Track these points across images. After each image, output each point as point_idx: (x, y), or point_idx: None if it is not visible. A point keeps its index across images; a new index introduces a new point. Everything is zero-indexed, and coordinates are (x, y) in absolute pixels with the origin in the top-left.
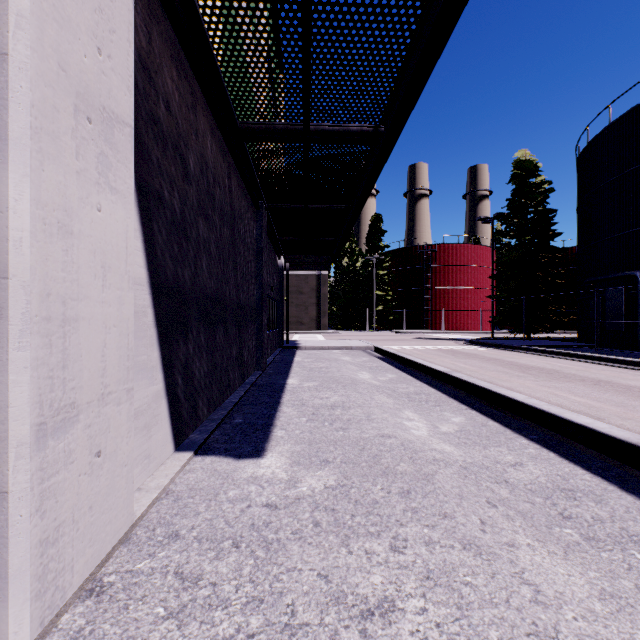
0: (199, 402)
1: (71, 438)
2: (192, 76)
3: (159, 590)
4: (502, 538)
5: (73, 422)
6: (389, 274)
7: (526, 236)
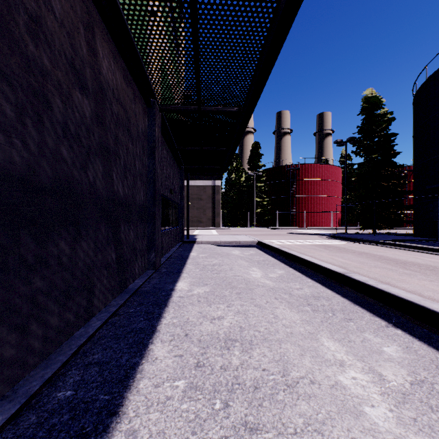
0: None
1: None
2: None
3: None
4: None
5: None
6: (265, 186)
7: (373, 154)
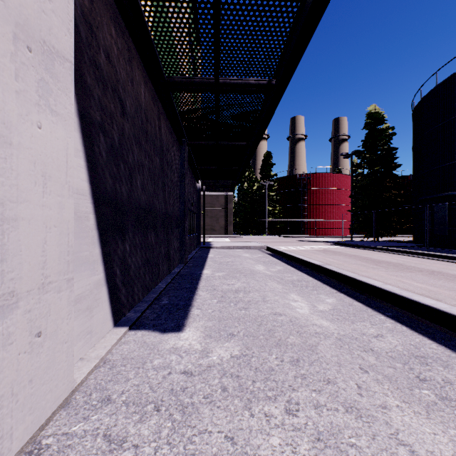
0: (134, 288)
1: (10, 322)
2: (128, 37)
3: (88, 452)
4: (376, 401)
5: (12, 308)
6: (277, 195)
7: (376, 167)
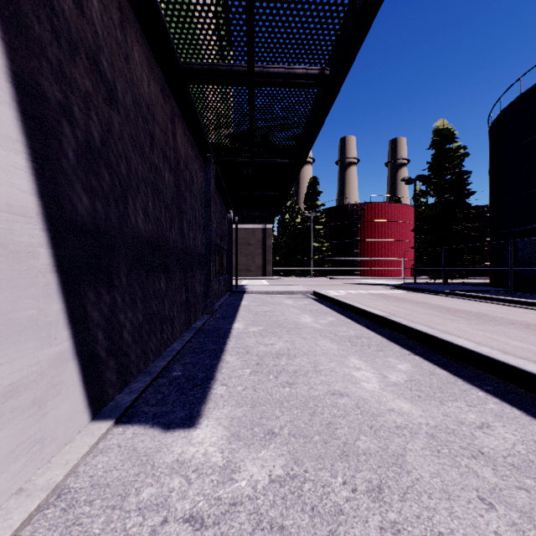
0: (131, 356)
1: None
2: None
3: None
4: None
5: None
6: (324, 228)
7: (445, 194)
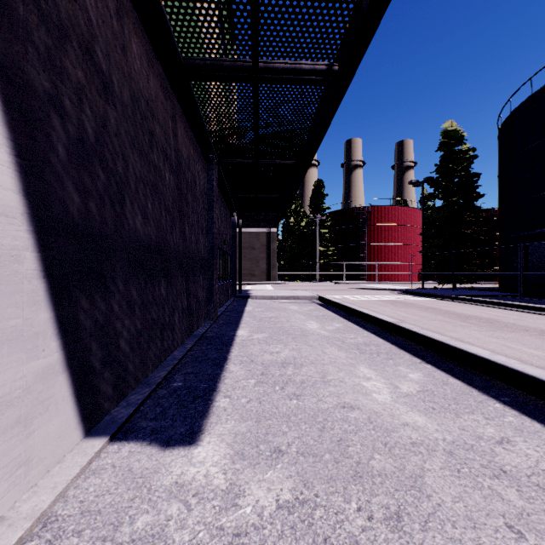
0: (128, 366)
1: None
2: None
3: None
4: None
5: None
6: (330, 232)
7: (453, 197)
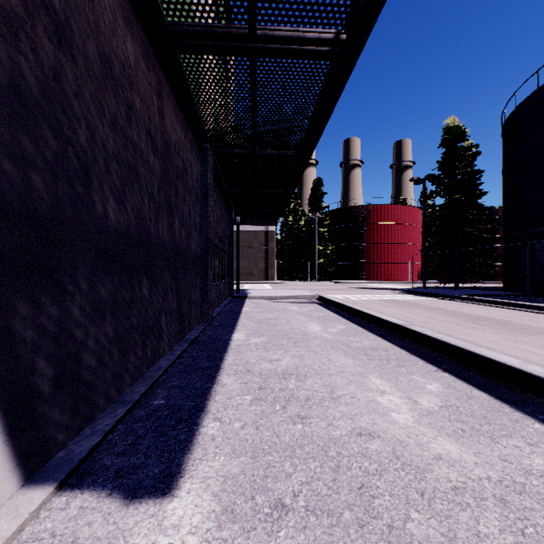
0: (95, 383)
1: None
2: None
3: None
4: None
5: None
6: (329, 231)
7: (456, 195)
